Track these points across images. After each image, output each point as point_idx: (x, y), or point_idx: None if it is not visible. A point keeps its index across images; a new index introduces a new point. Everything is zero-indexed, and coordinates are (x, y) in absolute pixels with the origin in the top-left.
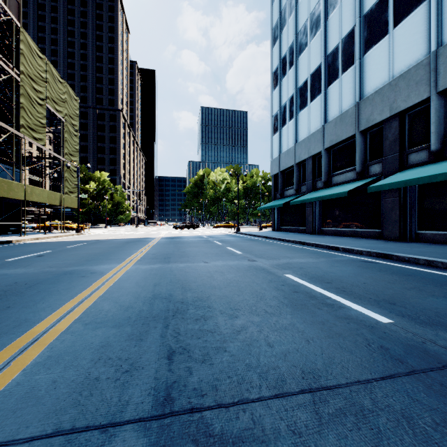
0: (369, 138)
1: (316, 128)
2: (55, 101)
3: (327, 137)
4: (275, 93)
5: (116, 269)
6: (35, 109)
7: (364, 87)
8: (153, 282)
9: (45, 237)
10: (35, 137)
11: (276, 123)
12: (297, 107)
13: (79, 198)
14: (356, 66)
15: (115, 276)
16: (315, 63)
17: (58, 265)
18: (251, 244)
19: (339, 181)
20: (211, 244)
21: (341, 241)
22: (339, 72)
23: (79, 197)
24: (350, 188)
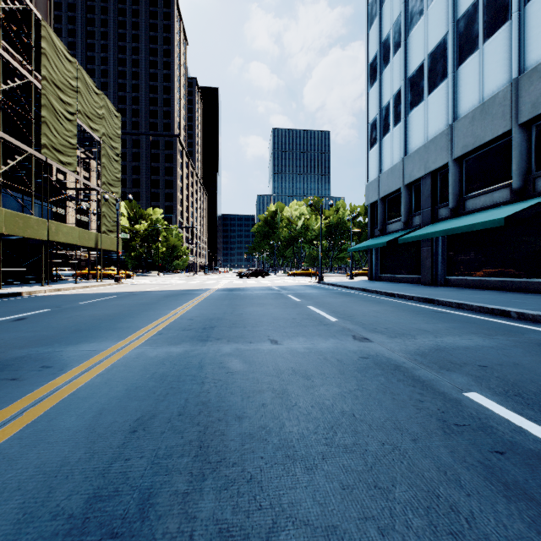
0: (534, 134)
1: (438, 130)
2: (89, 117)
3: (458, 142)
4: (372, 91)
5: (99, 356)
6: (63, 125)
7: (528, 53)
8: (137, 412)
9: (70, 287)
10: (62, 161)
11: (373, 133)
12: (406, 106)
13: (128, 240)
14: (512, 22)
15: (76, 380)
16: (436, 35)
17: (16, 340)
18: (345, 301)
19: (477, 205)
20: (284, 300)
21: (496, 298)
22: (478, 40)
23: (118, 237)
24: (509, 213)
